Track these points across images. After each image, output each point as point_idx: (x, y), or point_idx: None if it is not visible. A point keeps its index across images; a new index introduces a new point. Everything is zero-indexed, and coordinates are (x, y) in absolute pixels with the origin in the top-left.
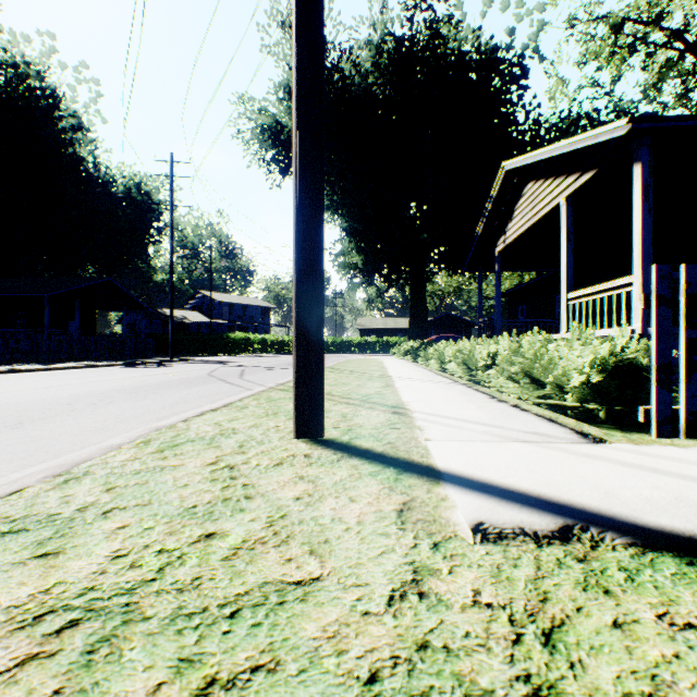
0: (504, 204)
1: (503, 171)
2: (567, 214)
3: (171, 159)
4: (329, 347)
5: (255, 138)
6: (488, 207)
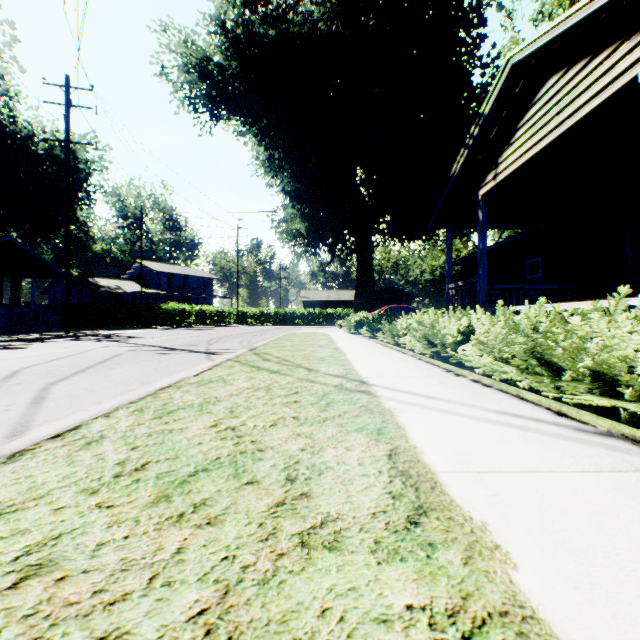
0: (496, 127)
1: (507, 68)
2: None
3: (66, 83)
4: (272, 319)
5: (183, 80)
6: (474, 132)
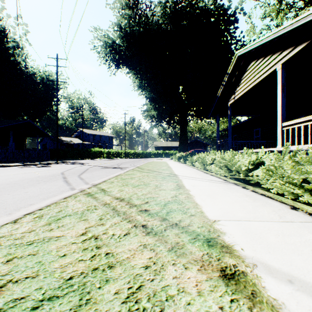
0: (234, 77)
1: (236, 57)
2: (282, 74)
3: (57, 57)
4: (140, 155)
5: (103, 51)
6: (225, 79)
